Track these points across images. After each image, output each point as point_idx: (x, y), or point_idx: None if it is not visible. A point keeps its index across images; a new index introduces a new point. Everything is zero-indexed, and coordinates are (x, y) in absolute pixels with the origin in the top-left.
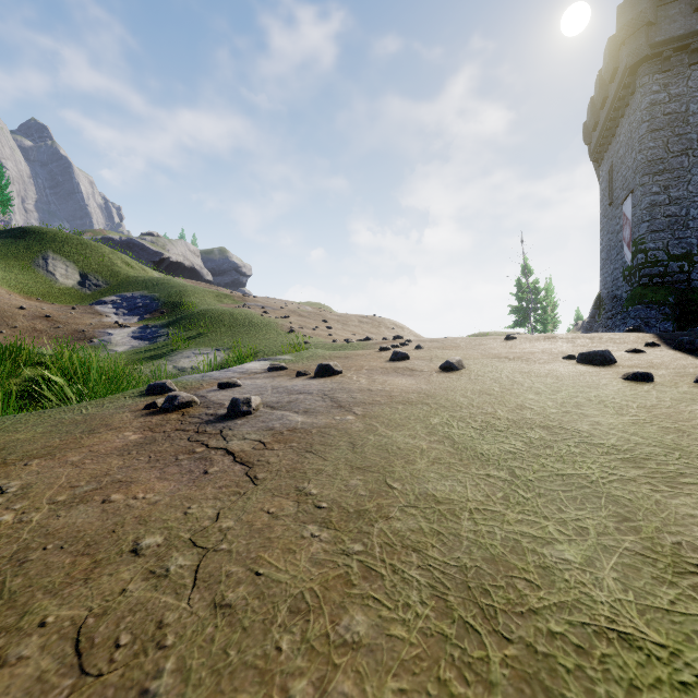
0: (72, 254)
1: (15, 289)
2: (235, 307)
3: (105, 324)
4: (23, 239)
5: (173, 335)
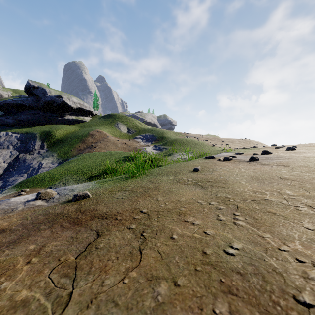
0: (124, 122)
1: (112, 135)
2: (184, 137)
3: (141, 145)
4: (110, 118)
5: (168, 148)
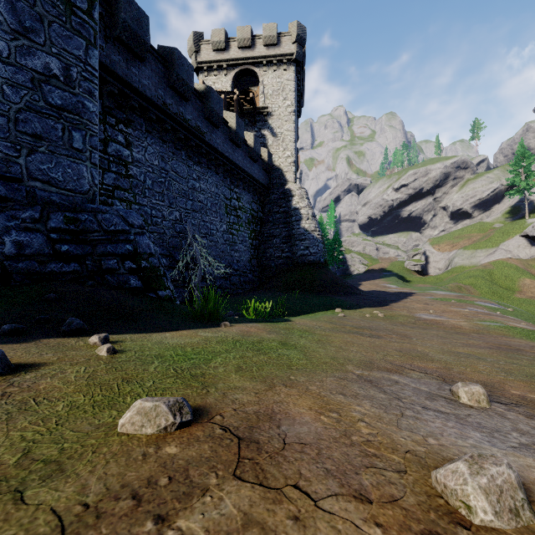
0: None
1: None
2: None
3: None
4: None
5: None
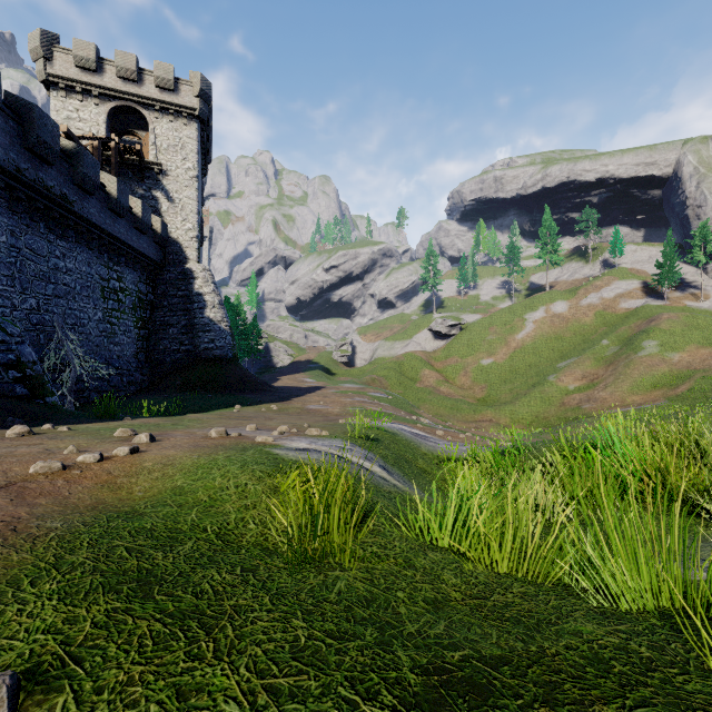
0: None
1: None
2: None
3: None
4: None
5: None
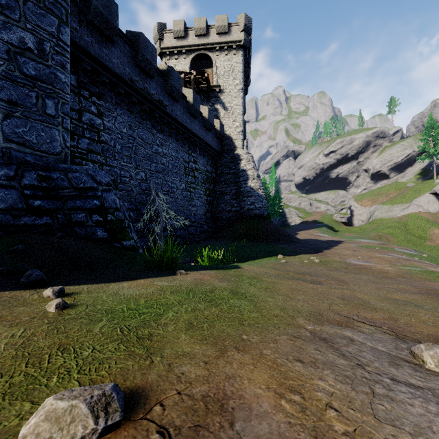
0: None
1: None
2: None
3: None
4: None
5: None
